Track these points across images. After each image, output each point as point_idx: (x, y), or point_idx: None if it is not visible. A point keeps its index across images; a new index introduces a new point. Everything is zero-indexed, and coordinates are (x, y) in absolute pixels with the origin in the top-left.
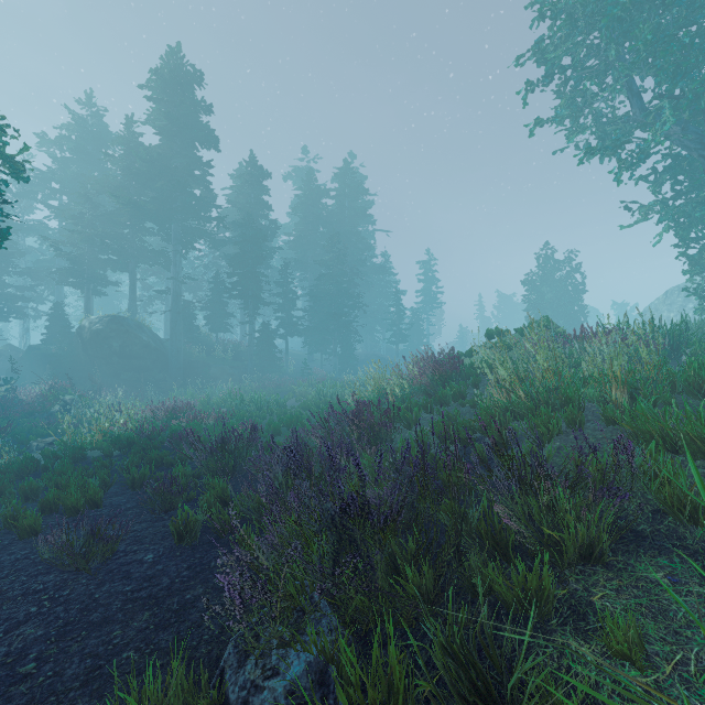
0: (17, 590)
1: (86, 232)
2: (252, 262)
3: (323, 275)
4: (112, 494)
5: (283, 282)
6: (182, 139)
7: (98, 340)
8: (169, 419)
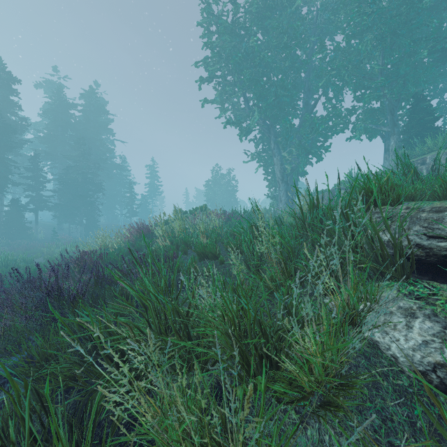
0: None
1: None
2: (0, 149)
3: (71, 167)
4: None
5: (33, 168)
6: None
7: None
8: None
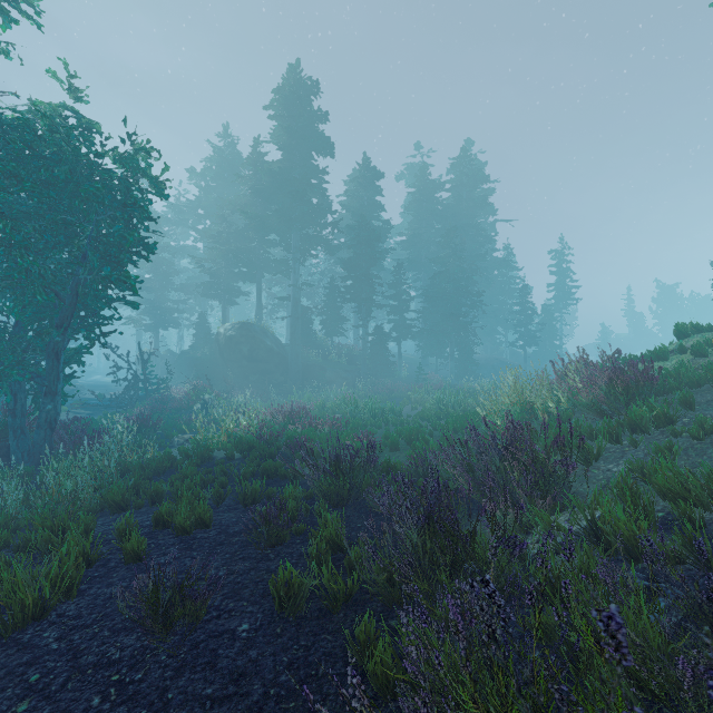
0: (92, 655)
1: (222, 249)
2: (365, 265)
3: (438, 274)
4: (226, 507)
5: (396, 283)
6: (300, 151)
7: (231, 345)
8: (286, 423)
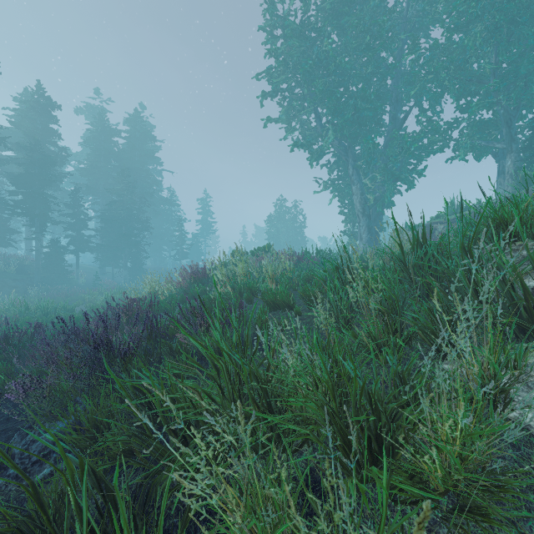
0: None
1: None
2: (39, 184)
3: (114, 202)
4: None
5: (74, 204)
6: None
7: None
8: None
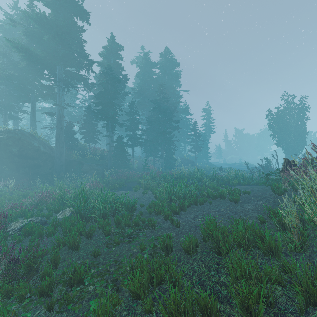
0: None
1: None
2: (111, 97)
3: (155, 108)
4: None
5: (131, 113)
6: (63, 12)
7: (0, 146)
8: None
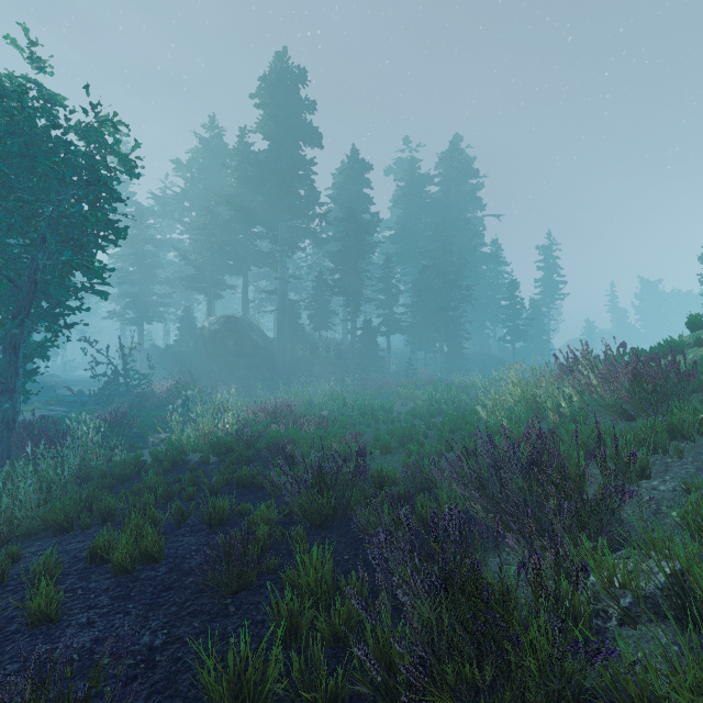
0: None
1: (207, 241)
2: (354, 258)
3: (428, 267)
4: (188, 527)
5: (385, 277)
6: (287, 141)
7: (216, 340)
8: (269, 421)
